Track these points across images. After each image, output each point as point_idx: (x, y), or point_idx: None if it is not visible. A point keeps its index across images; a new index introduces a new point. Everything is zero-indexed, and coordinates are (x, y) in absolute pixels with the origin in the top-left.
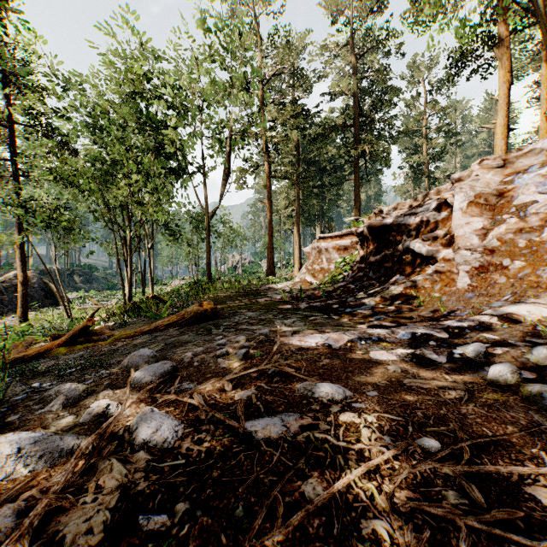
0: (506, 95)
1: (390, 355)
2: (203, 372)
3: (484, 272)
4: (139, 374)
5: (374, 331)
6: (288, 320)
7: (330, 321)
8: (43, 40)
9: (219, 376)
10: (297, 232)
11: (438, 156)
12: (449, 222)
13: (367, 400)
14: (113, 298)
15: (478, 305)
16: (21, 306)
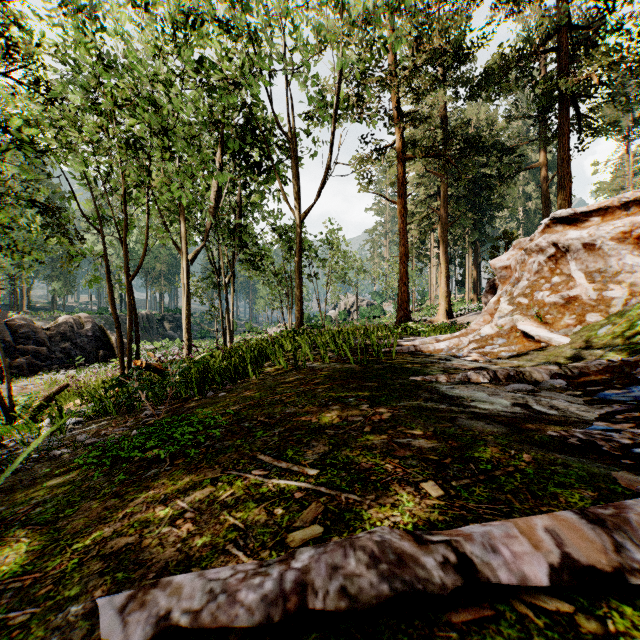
0: None
1: None
2: None
3: None
4: None
5: None
6: None
7: None
8: None
9: None
10: (443, 254)
11: None
12: None
13: None
14: None
15: None
16: None
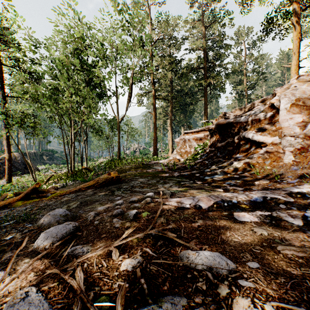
0: (297, 46)
1: (252, 217)
2: (100, 231)
3: (304, 151)
4: (43, 236)
5: (233, 195)
6: (167, 185)
7: (195, 185)
8: (21, 17)
9: (111, 237)
10: (171, 131)
11: (253, 86)
12: (274, 119)
13: (253, 275)
14: (64, 169)
15: (306, 175)
16: (8, 173)
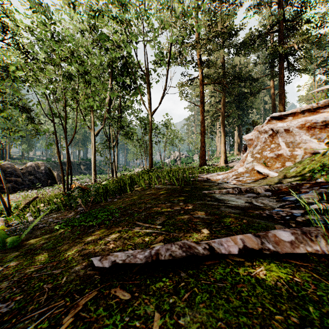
0: None
1: None
2: None
3: None
4: None
5: None
6: None
7: None
8: None
9: None
10: (223, 132)
11: None
12: None
13: None
14: None
15: None
16: None
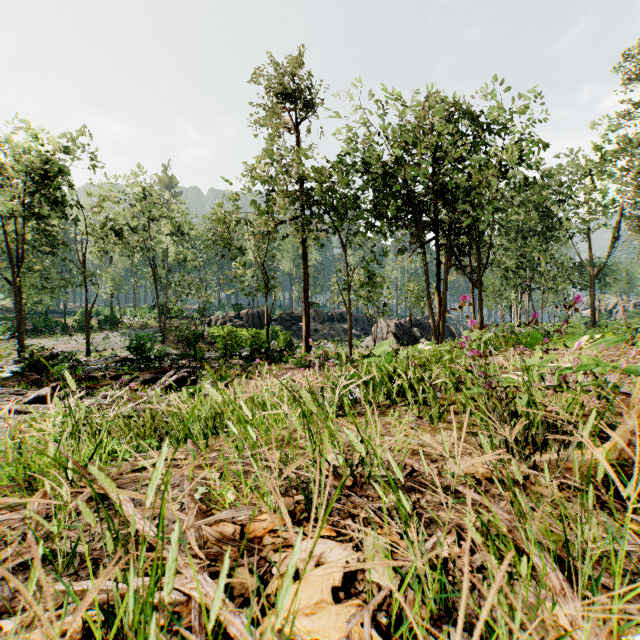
0: None
1: None
2: None
3: None
4: None
5: None
6: None
7: None
8: None
9: None
10: None
11: None
12: None
13: None
14: None
15: None
16: None
